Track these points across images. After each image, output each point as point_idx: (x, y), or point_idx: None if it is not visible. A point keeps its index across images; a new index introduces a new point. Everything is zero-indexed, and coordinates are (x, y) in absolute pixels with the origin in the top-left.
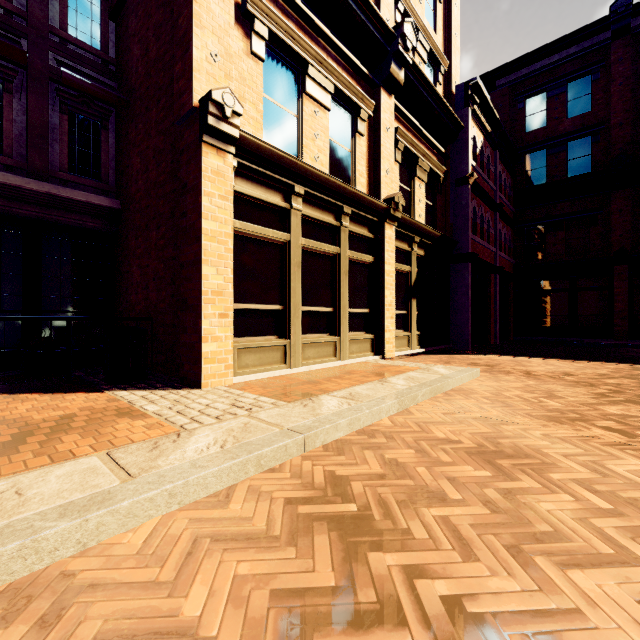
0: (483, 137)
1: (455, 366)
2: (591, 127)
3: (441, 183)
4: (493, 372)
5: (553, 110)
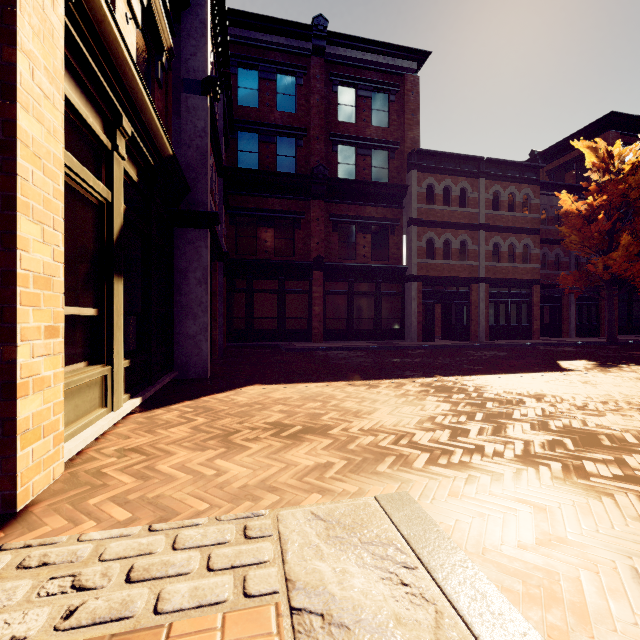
0: (213, 56)
1: (268, 458)
2: (297, 129)
3: (163, 65)
4: (378, 466)
5: (265, 94)
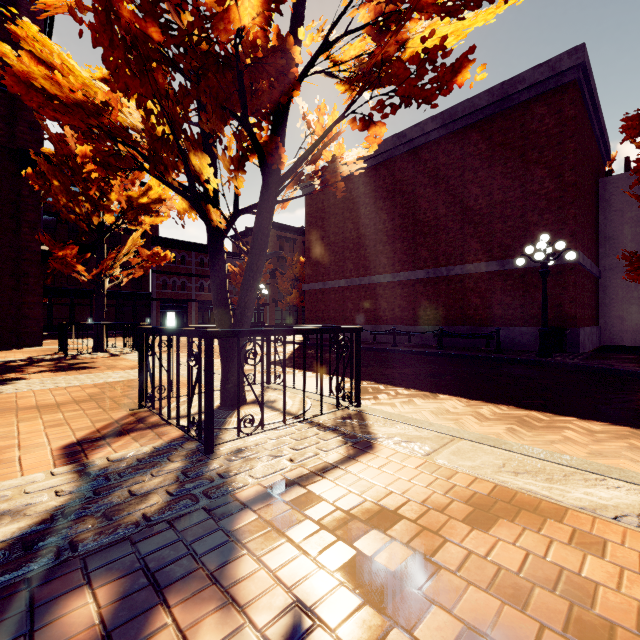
0: None
1: None
2: None
3: None
4: None
5: None
